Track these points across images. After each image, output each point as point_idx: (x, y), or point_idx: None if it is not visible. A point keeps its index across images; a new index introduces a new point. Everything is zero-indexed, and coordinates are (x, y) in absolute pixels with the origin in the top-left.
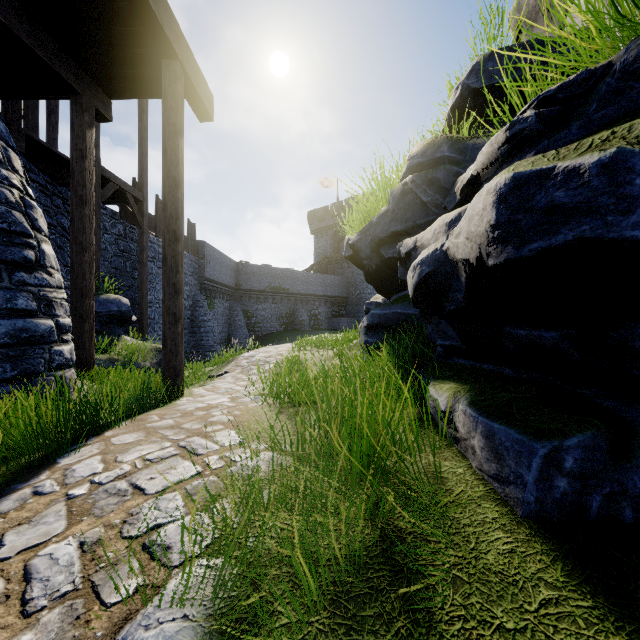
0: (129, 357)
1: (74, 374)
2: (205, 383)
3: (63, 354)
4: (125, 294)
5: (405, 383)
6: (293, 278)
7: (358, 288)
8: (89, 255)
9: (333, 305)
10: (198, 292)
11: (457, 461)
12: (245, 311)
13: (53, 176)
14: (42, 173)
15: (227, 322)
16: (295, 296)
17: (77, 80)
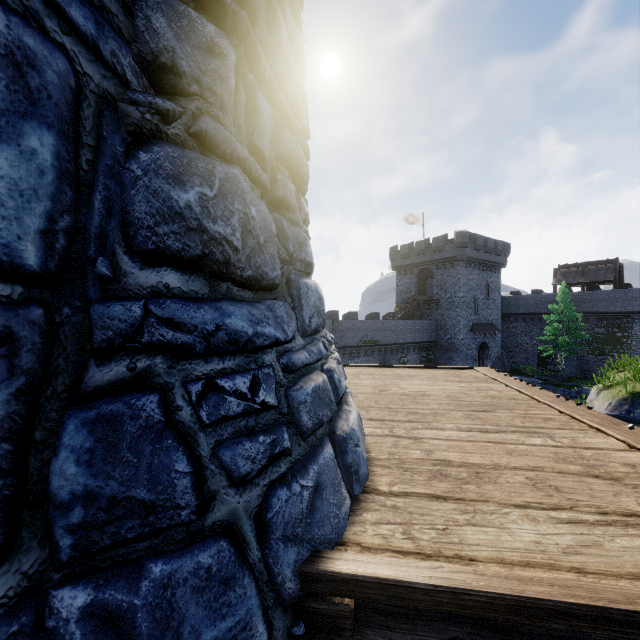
0: None
1: None
2: None
3: None
4: None
5: None
6: (384, 329)
7: (449, 332)
8: None
9: (421, 350)
10: None
11: None
12: None
13: None
14: None
15: None
16: (386, 347)
17: None
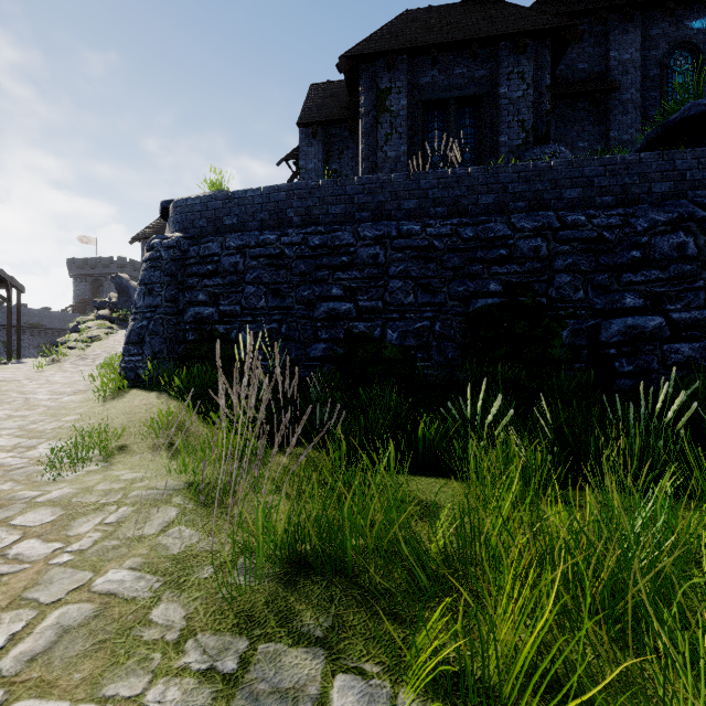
0: None
1: None
2: None
3: None
4: None
5: None
6: (51, 317)
7: None
8: None
9: None
10: None
11: None
12: (3, 341)
13: None
14: None
15: None
16: (53, 331)
17: None
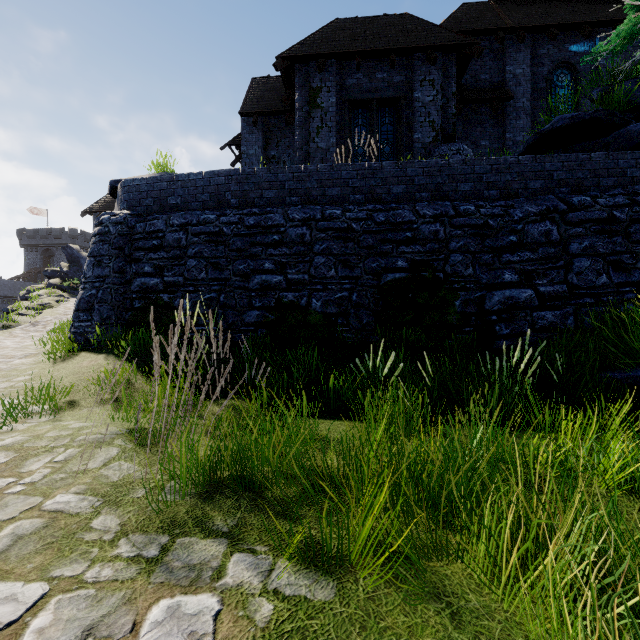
0: None
1: None
2: None
3: None
4: None
5: None
6: (1, 285)
7: None
8: None
9: None
10: None
11: None
12: None
13: None
14: None
15: None
16: (3, 298)
17: None
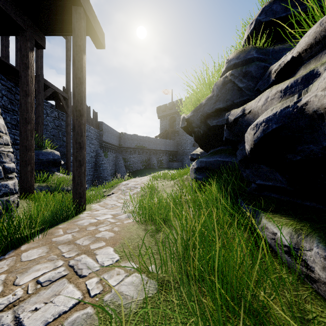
0: (59, 184)
1: (17, 198)
2: (100, 200)
3: (8, 186)
4: (58, 149)
5: (239, 213)
6: (149, 141)
7: (183, 146)
8: (31, 126)
9: (170, 155)
10: (99, 148)
11: (321, 306)
12: (124, 158)
13: (16, 83)
14: (9, 81)
15: (114, 164)
16: (150, 150)
17: (23, 21)
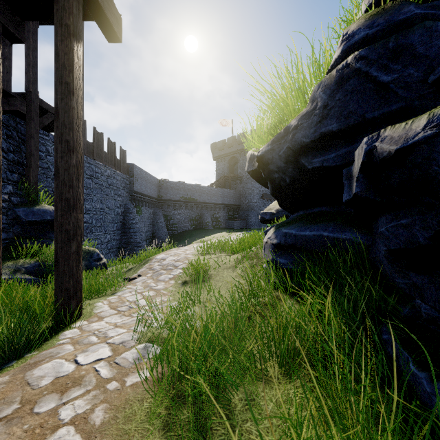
0: None
1: None
2: (117, 289)
3: None
4: None
5: None
6: (200, 191)
7: (247, 198)
8: None
9: (229, 211)
10: (129, 202)
11: None
12: (165, 215)
13: None
14: None
15: (152, 223)
16: (202, 204)
17: None
